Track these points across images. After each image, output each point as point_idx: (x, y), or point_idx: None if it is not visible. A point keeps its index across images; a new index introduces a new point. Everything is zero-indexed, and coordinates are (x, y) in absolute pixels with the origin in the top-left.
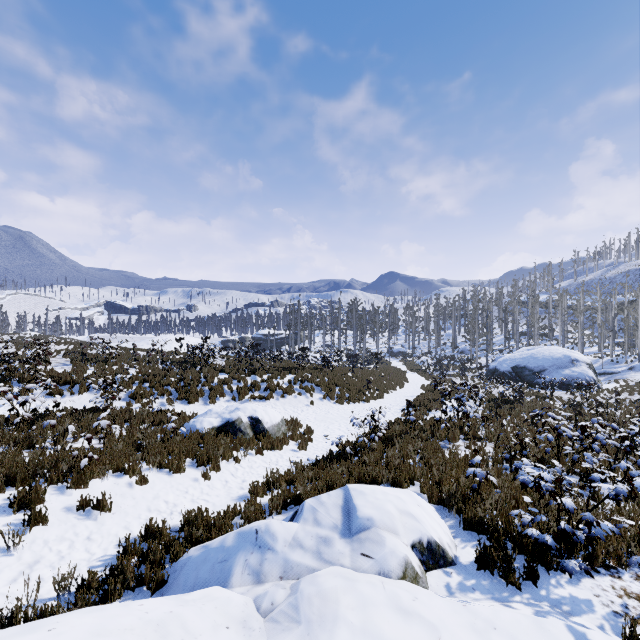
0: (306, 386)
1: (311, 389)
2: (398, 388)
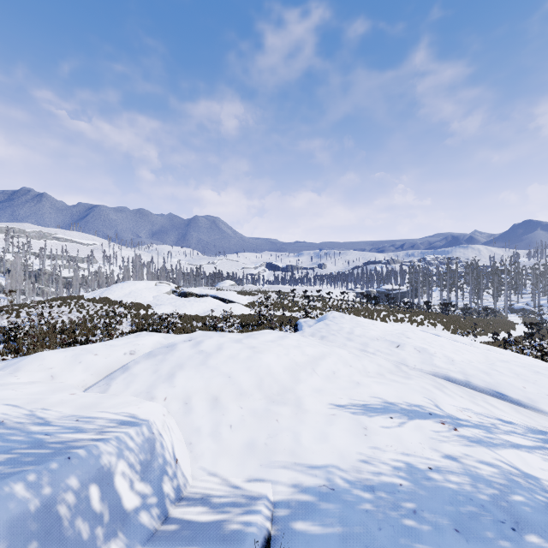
0: (431, 322)
1: (434, 324)
2: (503, 332)
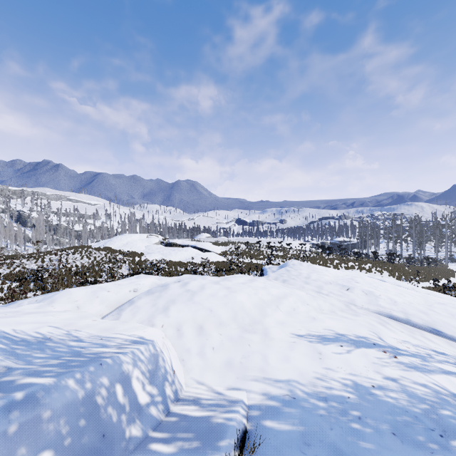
0: (378, 270)
1: (381, 271)
2: (443, 279)
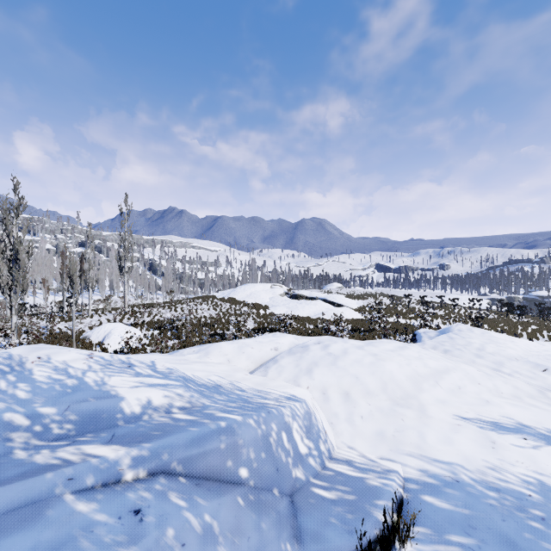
0: None
1: None
2: None
